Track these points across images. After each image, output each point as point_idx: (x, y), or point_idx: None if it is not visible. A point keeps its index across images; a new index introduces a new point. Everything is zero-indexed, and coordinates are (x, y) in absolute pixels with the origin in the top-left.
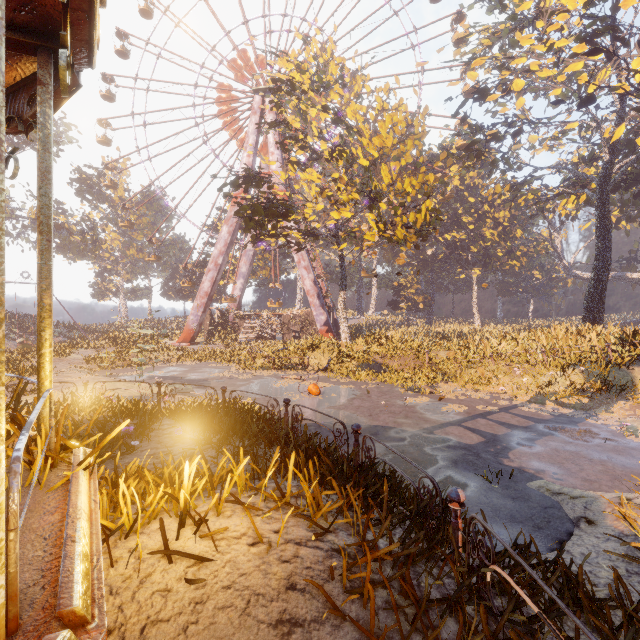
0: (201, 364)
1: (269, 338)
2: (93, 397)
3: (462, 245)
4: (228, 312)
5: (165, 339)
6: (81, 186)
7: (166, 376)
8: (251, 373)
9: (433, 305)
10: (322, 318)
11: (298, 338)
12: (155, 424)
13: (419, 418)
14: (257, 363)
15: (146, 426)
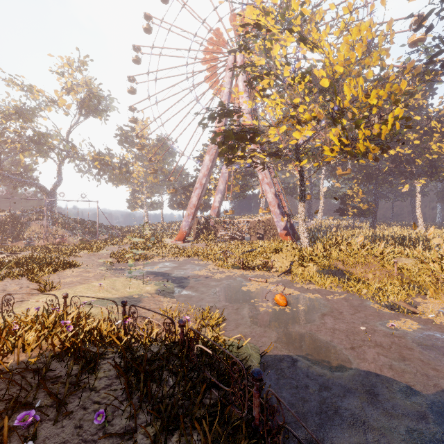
0: (187, 260)
1: (239, 238)
2: (87, 299)
3: (407, 159)
4: (209, 219)
5: (168, 238)
6: (121, 138)
7: (158, 272)
8: (223, 272)
9: (376, 211)
10: (282, 224)
11: (262, 239)
12: (94, 375)
13: (423, 363)
14: (229, 262)
15: (63, 398)
